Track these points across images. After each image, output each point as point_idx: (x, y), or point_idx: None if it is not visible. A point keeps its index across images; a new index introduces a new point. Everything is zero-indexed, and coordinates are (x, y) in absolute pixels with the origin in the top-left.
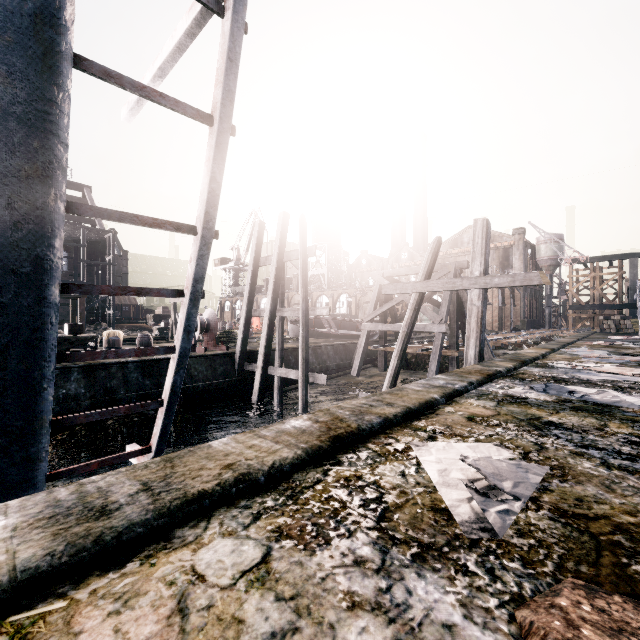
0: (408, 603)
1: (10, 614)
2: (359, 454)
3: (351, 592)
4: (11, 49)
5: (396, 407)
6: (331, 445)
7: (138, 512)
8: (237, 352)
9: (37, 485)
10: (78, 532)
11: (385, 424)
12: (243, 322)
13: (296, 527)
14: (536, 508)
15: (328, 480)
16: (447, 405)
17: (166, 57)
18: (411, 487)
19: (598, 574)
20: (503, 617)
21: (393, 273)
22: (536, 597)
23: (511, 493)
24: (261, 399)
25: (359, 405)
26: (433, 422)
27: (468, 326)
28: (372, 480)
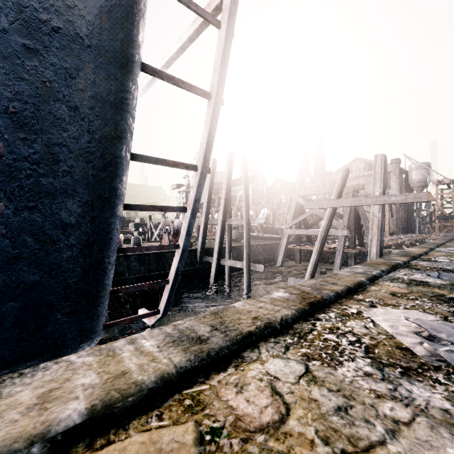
0: (412, 397)
1: (182, 390)
2: (329, 314)
3: (372, 389)
4: (110, 62)
5: (340, 286)
6: (310, 308)
7: (221, 341)
8: (198, 249)
9: (98, 331)
10: (196, 350)
11: (337, 296)
12: (202, 228)
13: (315, 354)
14: None
15: (318, 329)
16: (371, 285)
17: (172, 54)
18: (376, 335)
19: None
20: None
21: (306, 193)
22: None
23: (448, 340)
24: (216, 281)
25: (313, 284)
26: (368, 296)
27: (371, 231)
28: (347, 330)
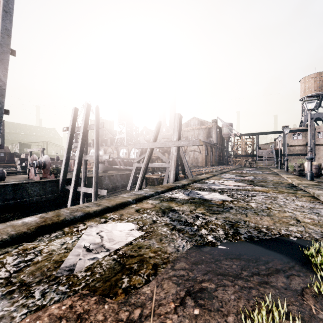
0: None
1: None
2: (52, 234)
3: None
4: None
5: (100, 206)
6: (35, 231)
7: None
8: (60, 179)
9: None
10: None
11: (85, 216)
12: (64, 162)
13: None
14: (113, 254)
15: (12, 251)
16: (135, 204)
17: None
18: (59, 250)
19: (102, 286)
20: (18, 320)
21: (149, 138)
22: (52, 305)
23: (108, 248)
24: (73, 205)
25: (81, 207)
26: (116, 213)
27: (171, 164)
28: (40, 249)
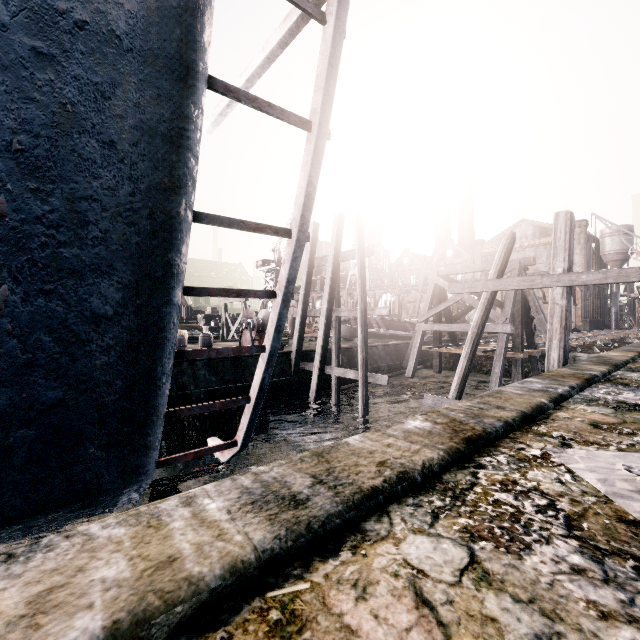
0: None
1: (265, 590)
2: (497, 458)
3: (591, 601)
4: (161, 73)
5: (509, 411)
6: (466, 447)
7: (329, 503)
8: (293, 351)
9: (148, 471)
10: (288, 519)
11: (507, 428)
12: (299, 322)
13: (483, 529)
14: None
15: (483, 483)
16: (557, 410)
17: (255, 69)
18: (579, 496)
19: None
20: None
21: (449, 271)
22: None
23: None
24: (318, 398)
25: (467, 407)
26: (555, 428)
27: (550, 326)
28: (530, 486)
